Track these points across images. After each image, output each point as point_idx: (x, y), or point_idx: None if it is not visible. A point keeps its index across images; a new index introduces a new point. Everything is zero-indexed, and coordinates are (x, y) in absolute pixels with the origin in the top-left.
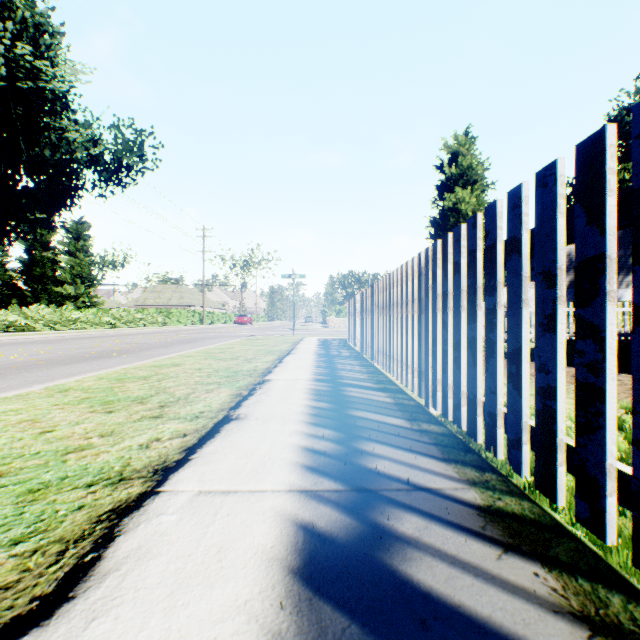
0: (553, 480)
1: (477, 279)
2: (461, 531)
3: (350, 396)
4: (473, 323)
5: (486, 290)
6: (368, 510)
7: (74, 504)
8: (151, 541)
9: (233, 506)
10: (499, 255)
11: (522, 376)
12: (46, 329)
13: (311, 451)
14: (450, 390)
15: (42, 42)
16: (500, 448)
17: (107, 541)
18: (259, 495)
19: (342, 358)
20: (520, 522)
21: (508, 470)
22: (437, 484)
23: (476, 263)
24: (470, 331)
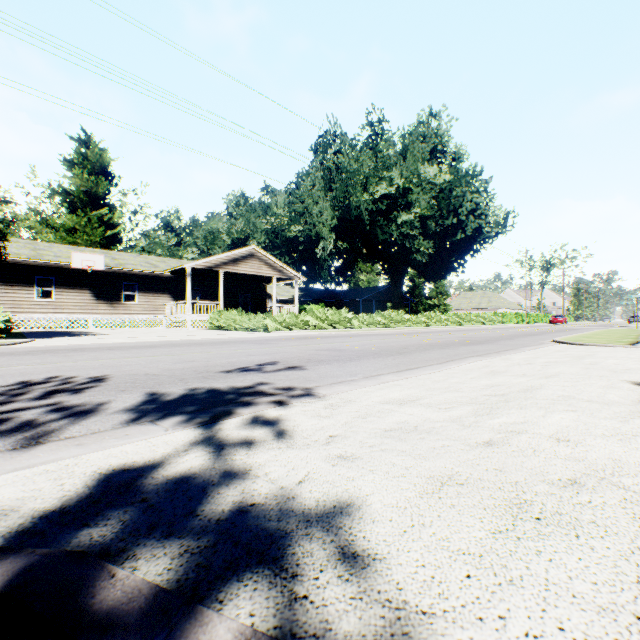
0: None
1: None
2: None
3: None
4: None
5: None
6: None
7: (636, 333)
8: None
9: None
10: None
11: None
12: (465, 324)
13: None
14: None
15: None
16: None
17: None
18: None
19: None
20: None
21: None
22: None
23: None
24: None
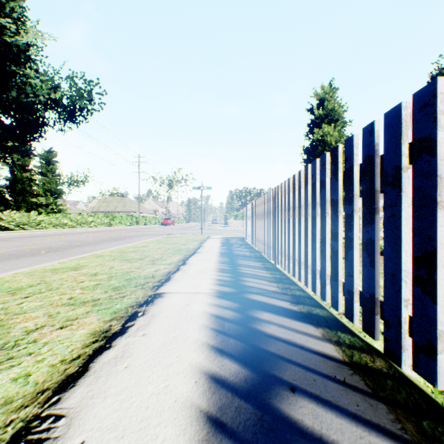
0: None
1: None
2: None
3: (269, 337)
4: None
5: None
6: None
7: None
8: None
9: None
10: None
11: None
12: (16, 229)
13: None
14: None
15: (7, 7)
16: None
17: None
18: None
19: (244, 258)
20: None
21: None
22: None
23: None
24: None
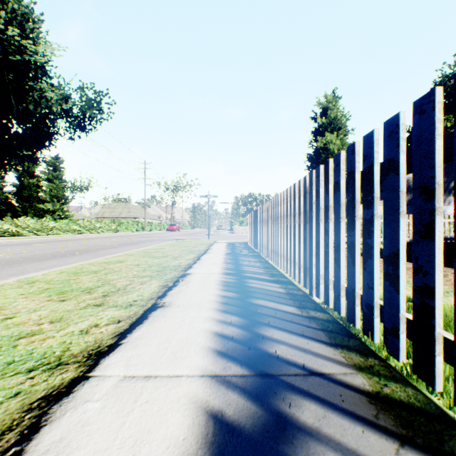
0: (431, 368)
1: (356, 195)
2: (357, 421)
3: (251, 287)
4: (352, 231)
5: (364, 204)
6: (271, 397)
7: (12, 390)
8: (73, 432)
9: (152, 392)
10: (376, 175)
11: (399, 276)
12: (31, 234)
13: (221, 336)
14: (331, 283)
15: (27, 27)
16: (377, 334)
17: (32, 432)
18: (175, 380)
19: (244, 256)
20: (409, 411)
21: (386, 354)
22: (329, 369)
23: (355, 182)
24: (349, 237)
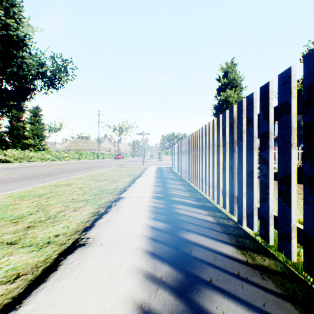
0: None
1: None
2: None
3: (180, 214)
4: None
5: None
6: None
7: None
8: None
9: None
10: None
11: None
12: (16, 161)
13: None
14: (271, 218)
15: (11, 11)
16: None
17: None
18: None
19: (170, 179)
20: None
21: None
22: None
23: None
24: (310, 168)
